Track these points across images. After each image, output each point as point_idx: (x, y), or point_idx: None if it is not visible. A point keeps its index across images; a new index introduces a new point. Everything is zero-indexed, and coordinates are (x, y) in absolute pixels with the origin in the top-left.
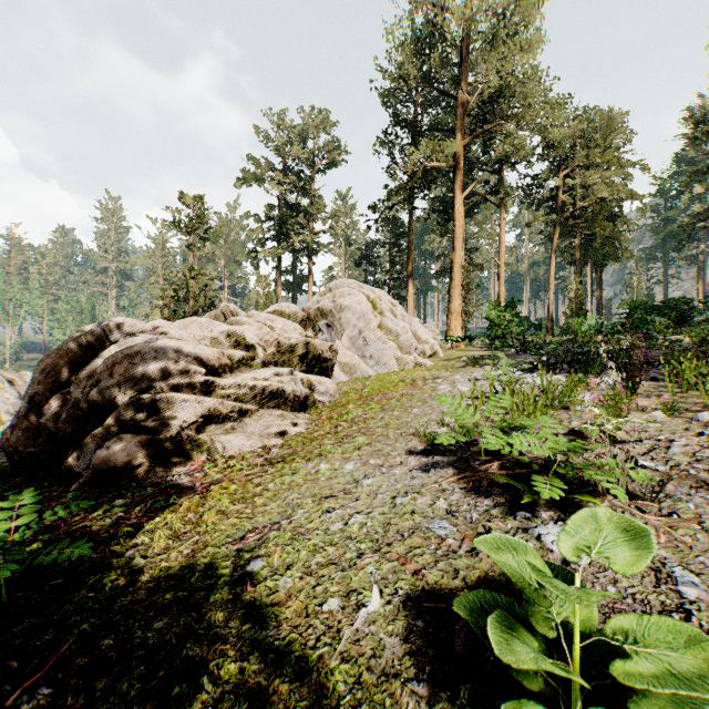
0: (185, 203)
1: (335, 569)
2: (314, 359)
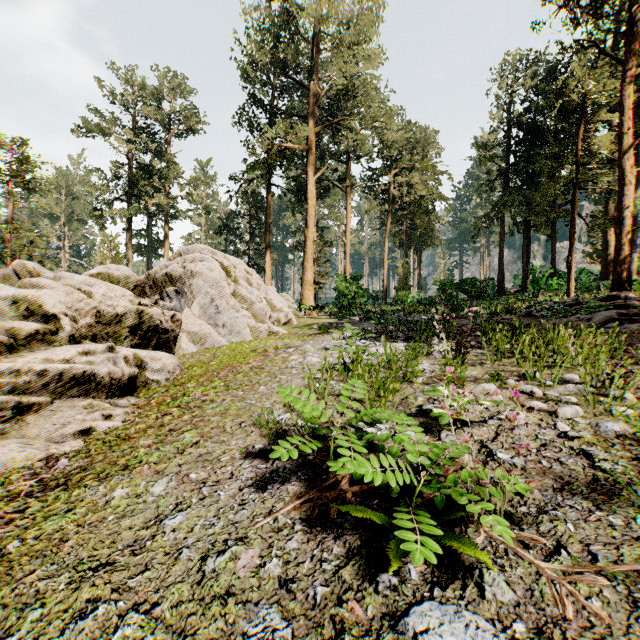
0: (2, 143)
1: None
2: (149, 330)
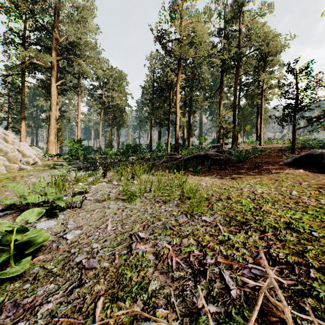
0: None
1: None
2: None
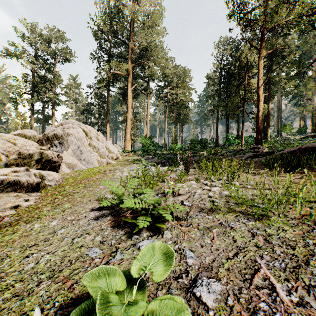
0: None
1: (16, 300)
2: (46, 161)
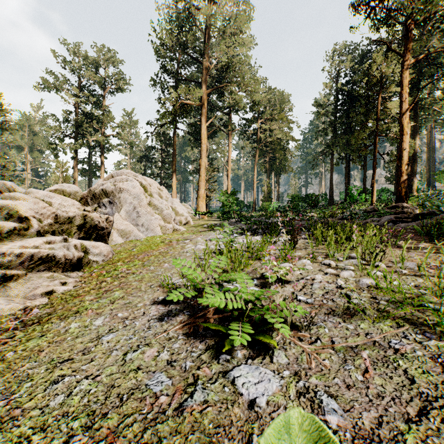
0: None
1: None
2: (91, 228)
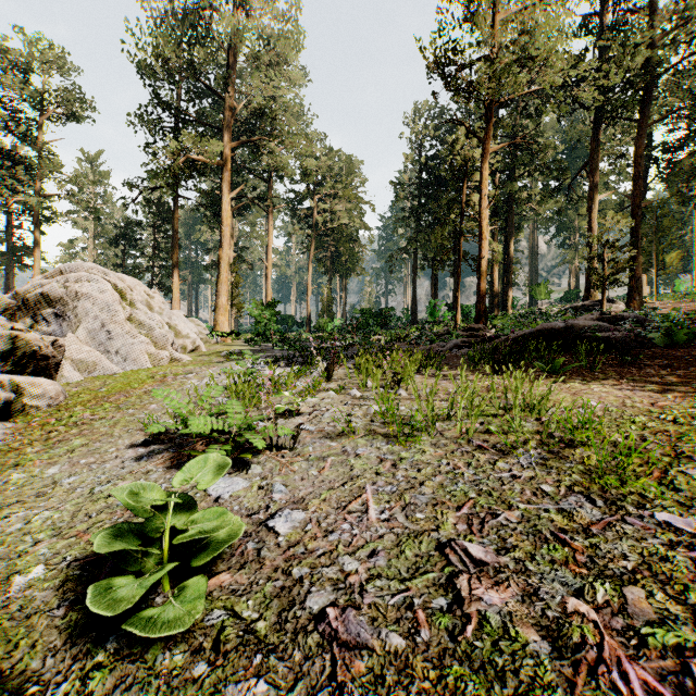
0: None
1: (0, 563)
2: (26, 356)
